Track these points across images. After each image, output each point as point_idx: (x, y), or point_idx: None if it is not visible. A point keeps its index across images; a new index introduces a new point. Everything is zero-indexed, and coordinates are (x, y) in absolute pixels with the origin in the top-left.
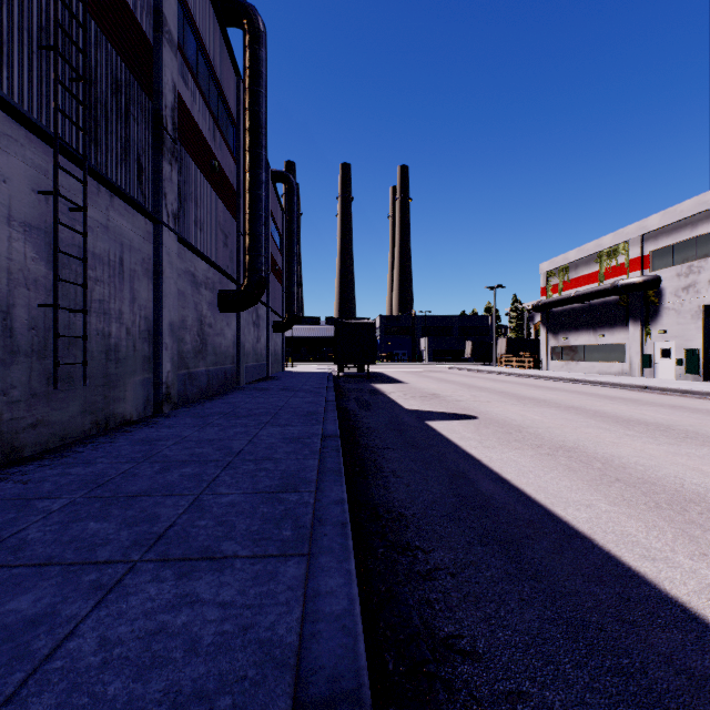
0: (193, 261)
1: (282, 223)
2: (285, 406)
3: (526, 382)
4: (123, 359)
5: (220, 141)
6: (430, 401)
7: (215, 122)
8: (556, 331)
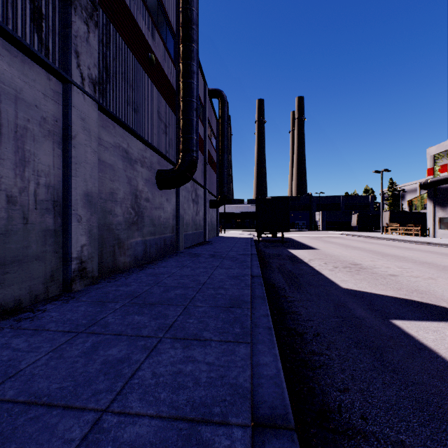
0: (125, 138)
1: (217, 130)
2: (207, 284)
3: (432, 249)
4: (0, 235)
5: (158, 42)
6: (360, 274)
7: (153, 23)
8: (444, 204)
